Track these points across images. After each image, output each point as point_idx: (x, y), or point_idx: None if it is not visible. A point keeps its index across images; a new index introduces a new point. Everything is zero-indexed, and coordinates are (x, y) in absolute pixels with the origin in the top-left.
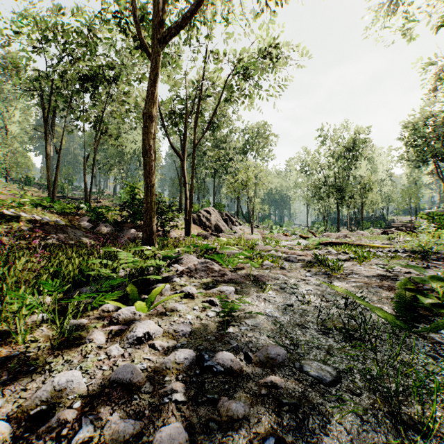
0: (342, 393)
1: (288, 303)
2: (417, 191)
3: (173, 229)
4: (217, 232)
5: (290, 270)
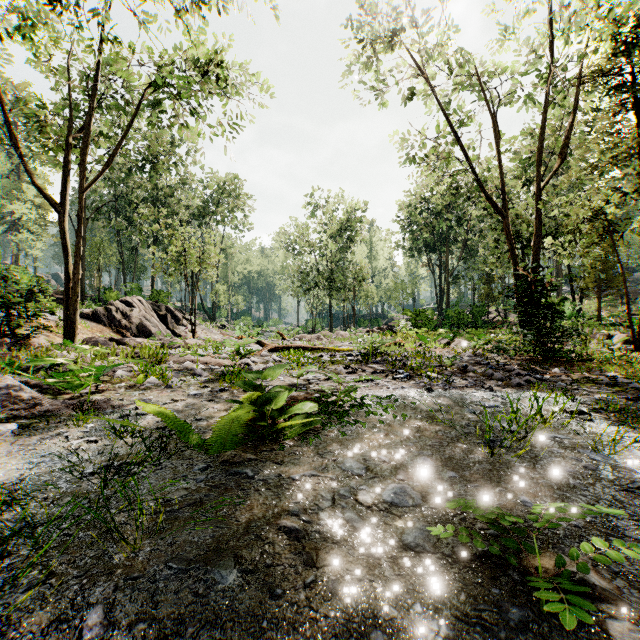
0: None
1: (90, 438)
2: (413, 285)
3: (45, 332)
4: (142, 336)
5: (176, 389)
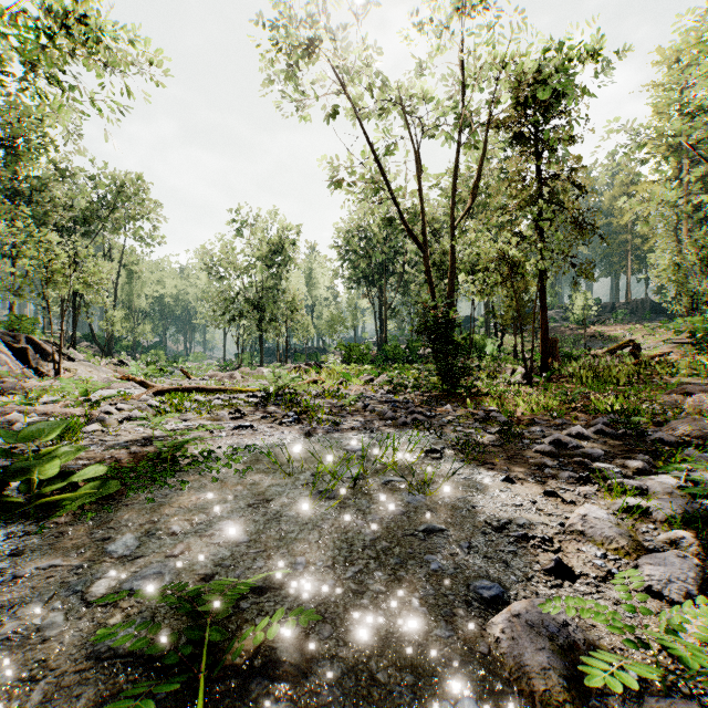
0: None
1: None
2: (354, 317)
3: None
4: None
5: None
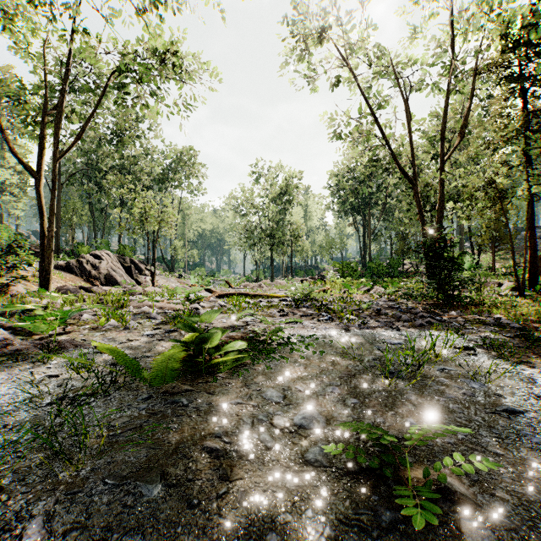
0: None
1: (52, 373)
2: (341, 241)
3: (23, 281)
4: (109, 285)
5: (133, 330)
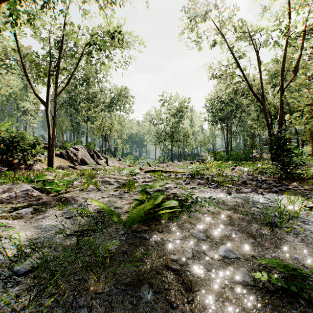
0: (25, 279)
1: (67, 216)
2: (213, 139)
3: (39, 162)
4: (83, 165)
5: (103, 191)
